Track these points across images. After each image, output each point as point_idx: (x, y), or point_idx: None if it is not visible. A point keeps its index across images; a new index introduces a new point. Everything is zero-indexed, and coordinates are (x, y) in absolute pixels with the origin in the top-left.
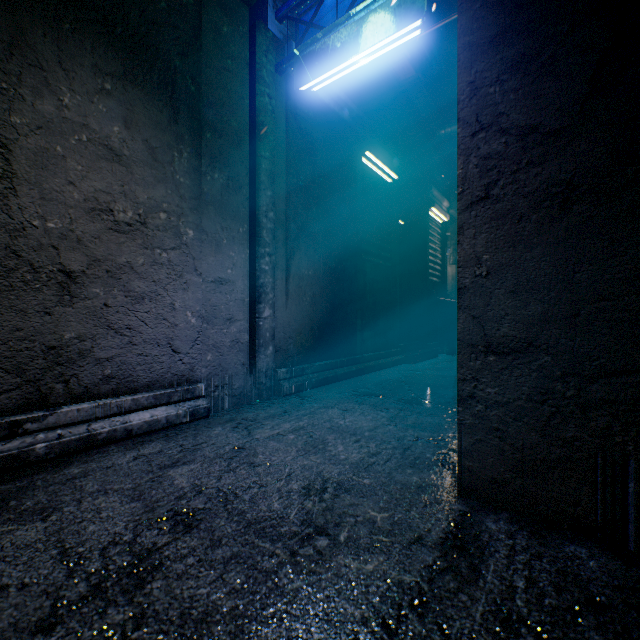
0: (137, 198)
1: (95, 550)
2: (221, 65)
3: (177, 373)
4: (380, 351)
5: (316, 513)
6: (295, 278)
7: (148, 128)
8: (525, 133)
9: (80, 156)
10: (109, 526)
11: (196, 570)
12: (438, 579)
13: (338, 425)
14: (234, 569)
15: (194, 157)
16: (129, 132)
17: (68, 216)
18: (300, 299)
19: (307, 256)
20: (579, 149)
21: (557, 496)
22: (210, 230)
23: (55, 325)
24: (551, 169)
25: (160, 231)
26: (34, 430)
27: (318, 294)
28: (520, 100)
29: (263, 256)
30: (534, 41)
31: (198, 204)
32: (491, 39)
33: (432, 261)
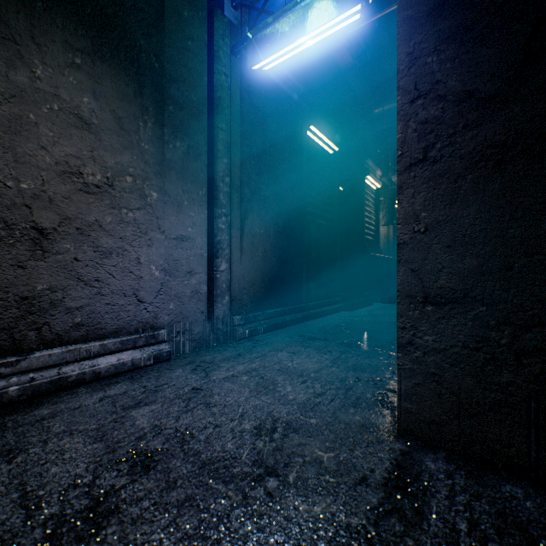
0: (105, 163)
1: (55, 493)
2: (182, 45)
3: (142, 320)
4: (323, 300)
5: (267, 453)
6: (248, 236)
7: (115, 100)
8: (461, 99)
9: (52, 123)
10: (71, 468)
11: (151, 514)
12: (384, 522)
13: (287, 367)
14: (187, 513)
15: (158, 127)
16: (98, 103)
17: (40, 178)
18: (253, 254)
19: (259, 217)
20: (513, 113)
21: (492, 437)
22: (172, 192)
23: (28, 277)
24: (486, 132)
25: (126, 193)
26: (7, 374)
27: (269, 250)
28: (456, 68)
29: (220, 216)
30: (470, 13)
31: (161, 169)
32: (429, 12)
33: (367, 222)
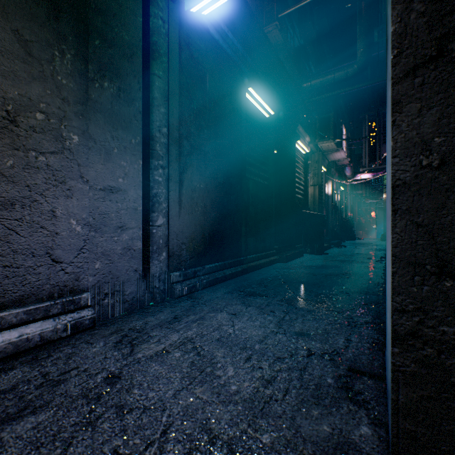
0: (4, 92)
1: None
2: None
3: (58, 284)
4: (260, 253)
5: None
6: (188, 190)
7: (19, 18)
8: None
9: None
10: None
11: None
12: None
13: (227, 335)
14: None
15: (79, 61)
16: None
17: None
18: (192, 209)
19: (199, 171)
20: None
21: None
22: (99, 138)
23: None
24: None
25: (36, 132)
26: None
27: (209, 205)
28: None
29: (156, 168)
30: None
31: (84, 110)
32: None
33: (298, 182)
